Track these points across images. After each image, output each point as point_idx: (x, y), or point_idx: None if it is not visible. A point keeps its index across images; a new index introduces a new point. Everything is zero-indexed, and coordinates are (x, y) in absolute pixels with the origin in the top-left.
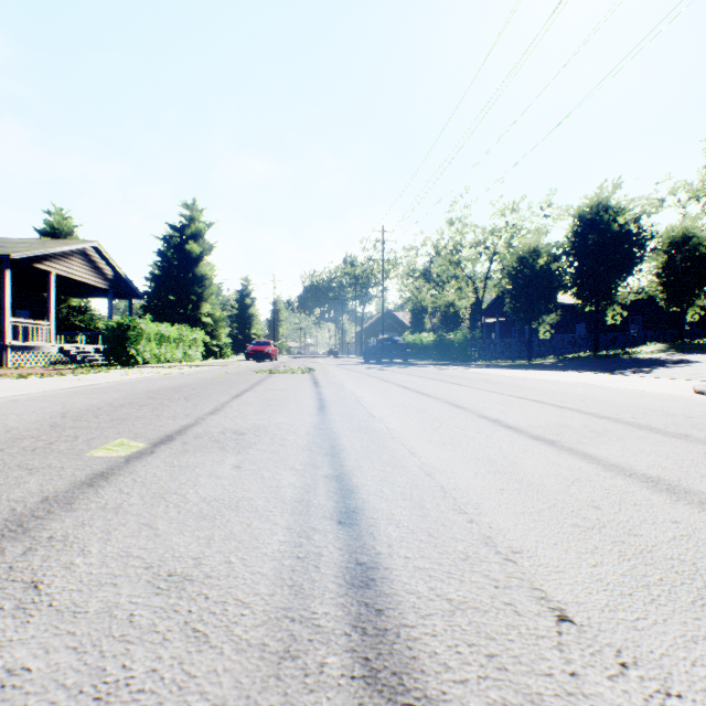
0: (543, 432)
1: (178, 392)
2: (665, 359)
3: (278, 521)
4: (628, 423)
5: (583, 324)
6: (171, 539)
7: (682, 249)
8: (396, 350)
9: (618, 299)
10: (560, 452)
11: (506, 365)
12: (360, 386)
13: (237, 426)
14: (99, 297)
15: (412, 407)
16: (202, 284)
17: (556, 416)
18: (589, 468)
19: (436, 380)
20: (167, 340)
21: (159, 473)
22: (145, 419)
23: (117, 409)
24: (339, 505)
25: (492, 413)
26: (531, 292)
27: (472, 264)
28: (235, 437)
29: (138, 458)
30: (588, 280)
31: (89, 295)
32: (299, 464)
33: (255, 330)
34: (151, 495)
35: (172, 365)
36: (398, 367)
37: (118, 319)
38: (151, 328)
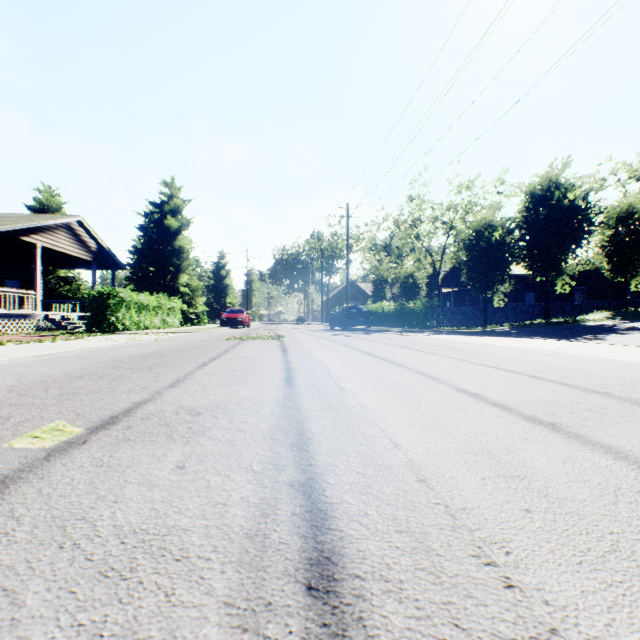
0: (536, 412)
1: (145, 360)
2: (615, 326)
3: (214, 584)
4: (622, 398)
5: (531, 294)
6: (30, 638)
7: (626, 224)
8: (360, 317)
9: (567, 270)
10: (572, 442)
11: (464, 332)
12: (327, 354)
13: (195, 403)
14: (84, 268)
15: (383, 378)
16: (180, 256)
17: (540, 389)
18: (622, 469)
19: (401, 347)
20: (146, 308)
21: (77, 479)
22: (97, 394)
23: (72, 381)
24: (307, 546)
25: (470, 385)
26: (486, 264)
27: (430, 238)
28: (189, 418)
29: (63, 451)
30: (539, 252)
31: (75, 266)
32: (257, 463)
33: (230, 299)
34: (47, 523)
35: (150, 332)
36: (363, 334)
37: (99, 288)
38: (131, 297)
